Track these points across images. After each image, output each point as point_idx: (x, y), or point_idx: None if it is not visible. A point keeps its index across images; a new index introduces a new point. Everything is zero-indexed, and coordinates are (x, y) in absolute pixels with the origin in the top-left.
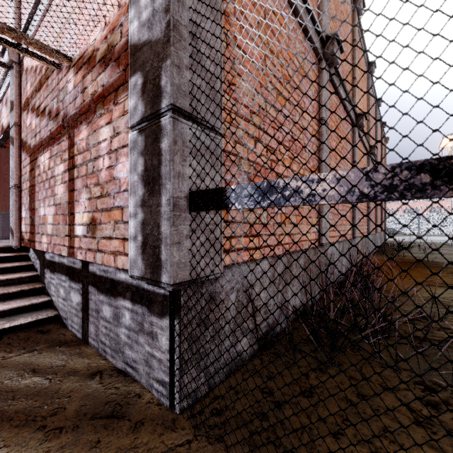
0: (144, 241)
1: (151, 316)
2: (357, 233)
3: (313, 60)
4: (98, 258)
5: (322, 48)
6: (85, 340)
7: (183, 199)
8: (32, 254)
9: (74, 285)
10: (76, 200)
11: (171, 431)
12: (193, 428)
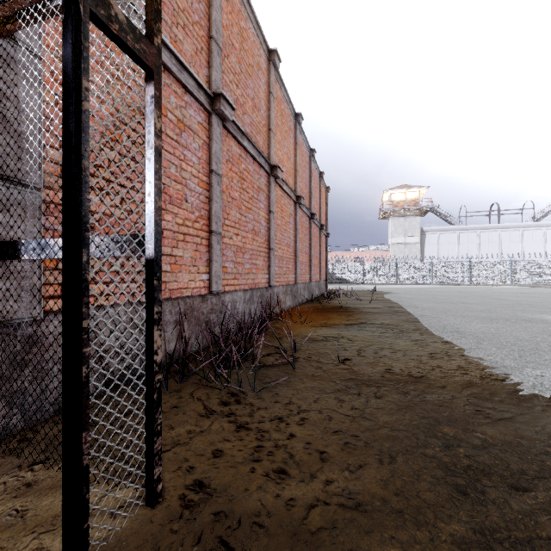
0: None
1: None
2: (273, 281)
3: (200, 113)
4: None
5: (211, 103)
6: None
7: None
8: None
9: None
10: None
11: None
12: None
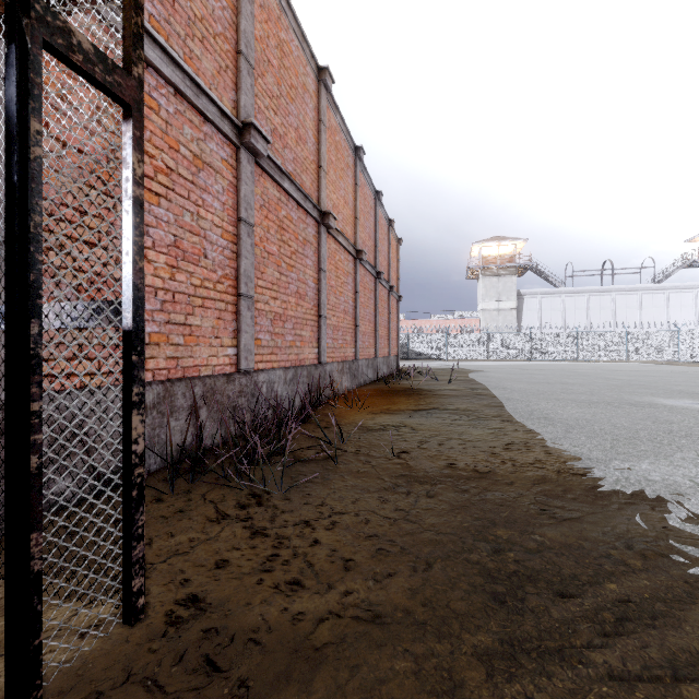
0: None
1: None
2: (325, 357)
3: (224, 147)
4: None
5: (239, 134)
6: None
7: None
8: None
9: None
10: None
11: None
12: None
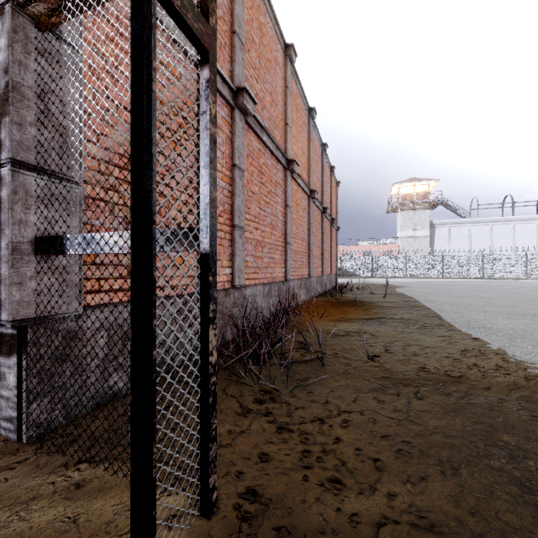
0: None
1: None
2: (289, 275)
3: (223, 108)
4: None
5: (234, 97)
6: None
7: (27, 244)
8: None
9: None
10: None
11: (12, 455)
12: (37, 449)
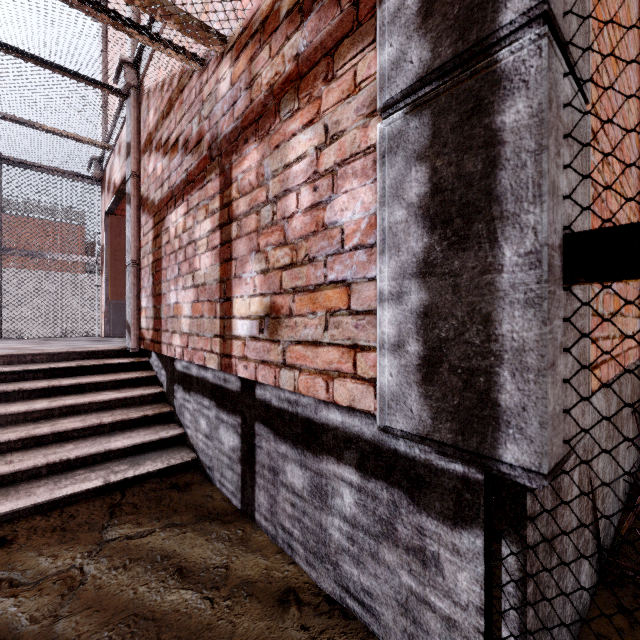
0: (428, 354)
1: (420, 514)
2: None
3: None
4: (283, 380)
5: None
6: (247, 513)
7: (557, 253)
8: (154, 360)
9: (226, 417)
10: (235, 276)
11: None
12: None
